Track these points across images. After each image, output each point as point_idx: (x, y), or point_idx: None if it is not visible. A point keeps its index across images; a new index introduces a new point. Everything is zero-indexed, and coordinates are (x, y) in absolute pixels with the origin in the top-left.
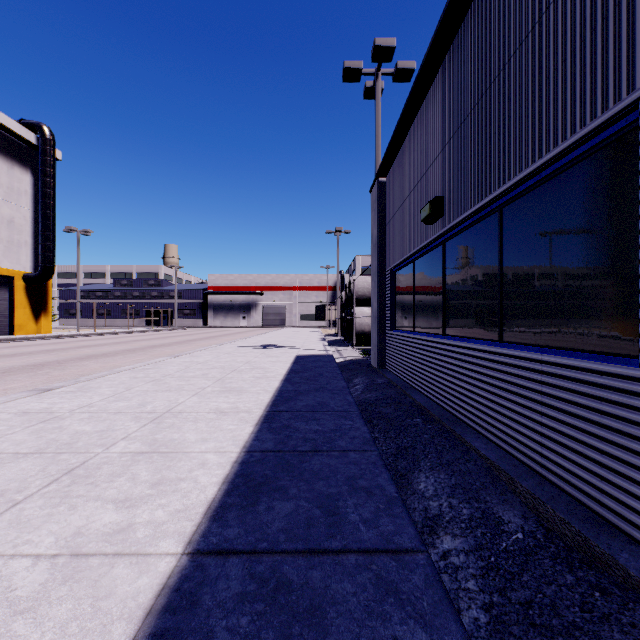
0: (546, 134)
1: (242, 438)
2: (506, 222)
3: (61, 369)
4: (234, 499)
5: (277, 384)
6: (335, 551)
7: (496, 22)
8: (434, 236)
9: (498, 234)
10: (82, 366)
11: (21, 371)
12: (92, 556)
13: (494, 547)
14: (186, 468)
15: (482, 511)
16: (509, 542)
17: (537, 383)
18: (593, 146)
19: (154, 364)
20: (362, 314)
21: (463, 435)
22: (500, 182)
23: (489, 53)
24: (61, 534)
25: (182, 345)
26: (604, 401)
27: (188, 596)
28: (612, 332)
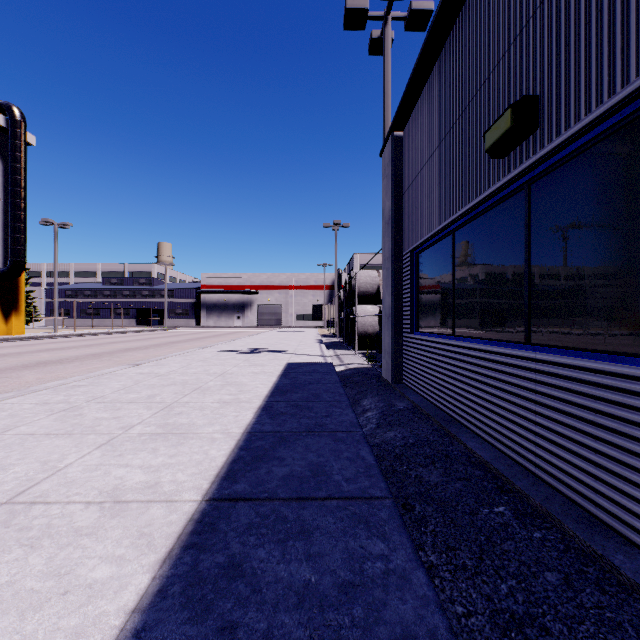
0: None
1: None
2: None
3: None
4: None
5: (249, 417)
6: None
7: None
8: (509, 175)
9: None
10: (14, 378)
11: None
12: None
13: None
14: None
15: None
16: None
17: None
18: None
19: (96, 378)
20: (365, 313)
21: None
22: None
23: None
24: None
25: (160, 348)
26: None
27: None
28: None
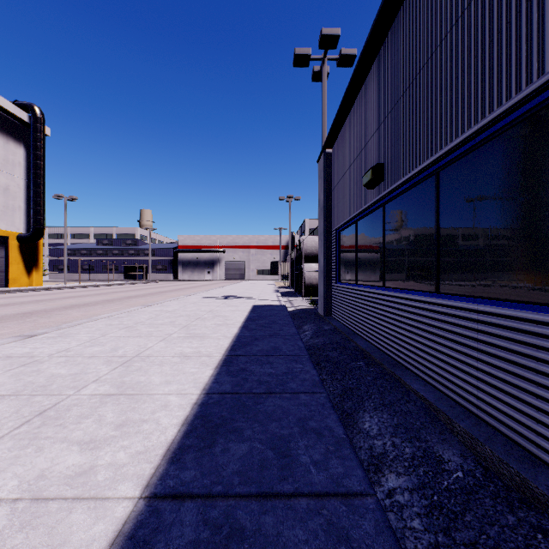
0: (482, 101)
1: (202, 381)
2: (442, 184)
3: (47, 317)
4: (192, 441)
5: (236, 330)
6: (287, 495)
7: (433, 3)
8: (375, 199)
9: (435, 195)
10: (66, 314)
11: (12, 319)
12: (52, 500)
13: (436, 486)
14: (149, 410)
15: (423, 450)
16: (450, 481)
17: (473, 331)
18: (528, 110)
19: (128, 313)
20: (310, 269)
21: (403, 377)
22: (437, 148)
23: (426, 31)
24: (25, 477)
25: (154, 296)
26: (540, 349)
27: (142, 544)
28: (546, 284)
